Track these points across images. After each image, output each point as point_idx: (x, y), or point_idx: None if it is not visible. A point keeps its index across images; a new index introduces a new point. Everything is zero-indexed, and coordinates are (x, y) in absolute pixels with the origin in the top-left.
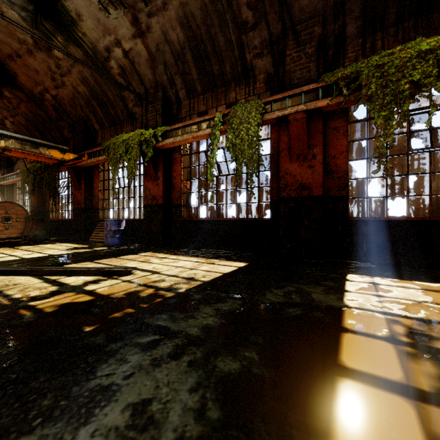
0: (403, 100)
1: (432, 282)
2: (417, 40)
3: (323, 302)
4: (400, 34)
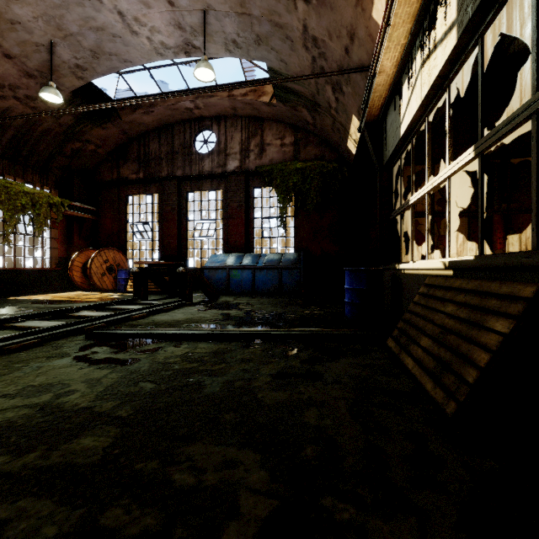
0: (18, 211)
1: (37, 295)
2: (23, 184)
3: (38, 300)
4: (2, 164)
